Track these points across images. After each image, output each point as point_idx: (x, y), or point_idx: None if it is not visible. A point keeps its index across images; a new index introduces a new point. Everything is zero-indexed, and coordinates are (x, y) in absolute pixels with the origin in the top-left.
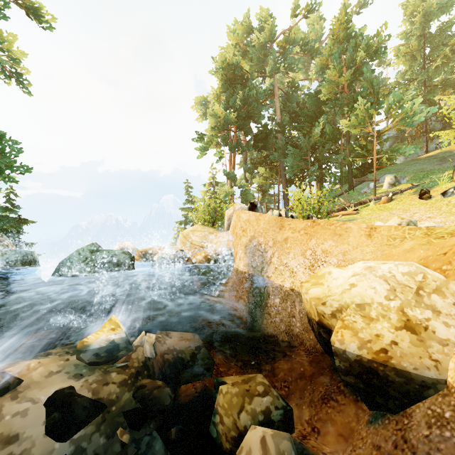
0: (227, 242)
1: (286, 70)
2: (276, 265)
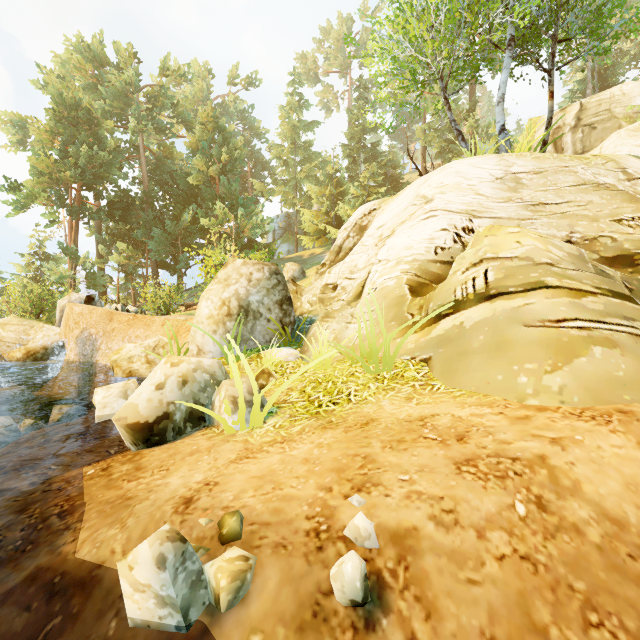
0: (58, 337)
1: (155, 130)
2: (104, 350)
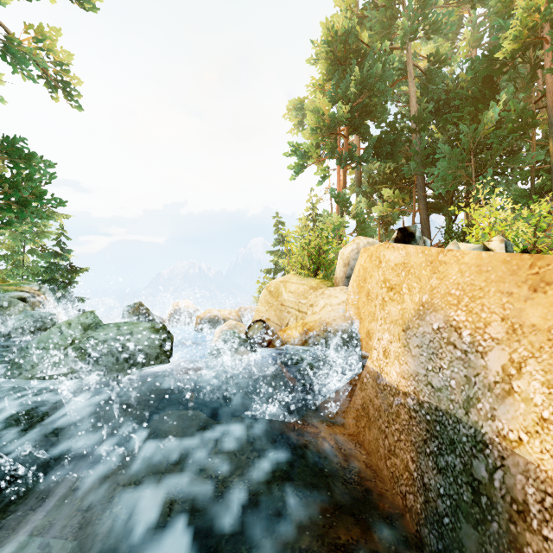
0: (343, 306)
1: (426, 33)
2: (547, 411)
